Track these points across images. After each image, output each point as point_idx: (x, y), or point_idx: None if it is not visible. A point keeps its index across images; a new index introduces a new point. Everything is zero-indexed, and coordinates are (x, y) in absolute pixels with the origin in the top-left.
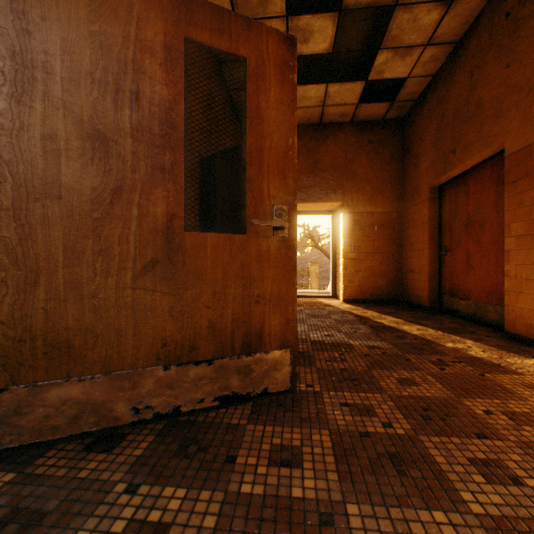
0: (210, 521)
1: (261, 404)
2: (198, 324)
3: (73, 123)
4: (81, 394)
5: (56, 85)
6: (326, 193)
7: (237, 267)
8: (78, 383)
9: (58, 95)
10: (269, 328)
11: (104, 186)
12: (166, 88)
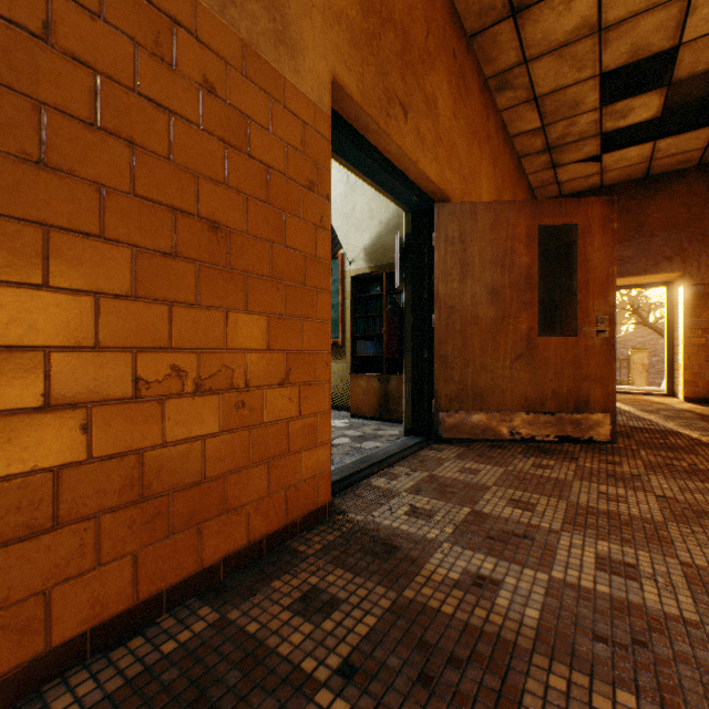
0: (572, 467)
1: (586, 447)
2: (545, 390)
3: (482, 287)
4: (486, 419)
5: (475, 271)
6: (655, 262)
7: (570, 357)
8: (485, 414)
9: (477, 275)
10: (593, 398)
11: (496, 316)
12: (526, 258)
